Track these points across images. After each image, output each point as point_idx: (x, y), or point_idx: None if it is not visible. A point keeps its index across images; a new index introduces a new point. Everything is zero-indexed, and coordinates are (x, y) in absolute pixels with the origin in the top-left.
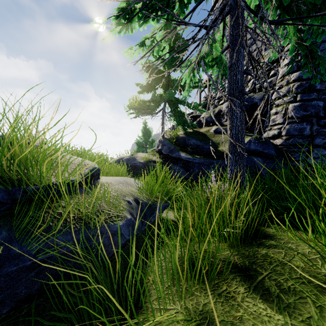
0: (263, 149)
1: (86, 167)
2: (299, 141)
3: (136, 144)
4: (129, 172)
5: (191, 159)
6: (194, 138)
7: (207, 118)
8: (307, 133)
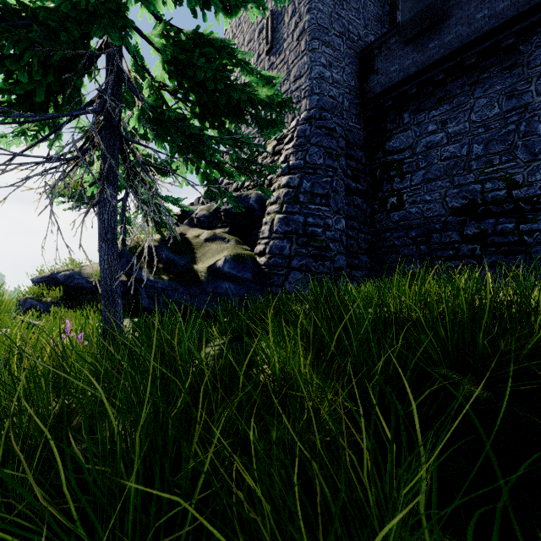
0: (238, 271)
1: None
2: (279, 262)
3: None
4: (67, 299)
5: (152, 281)
6: (168, 248)
7: (201, 217)
8: (286, 252)
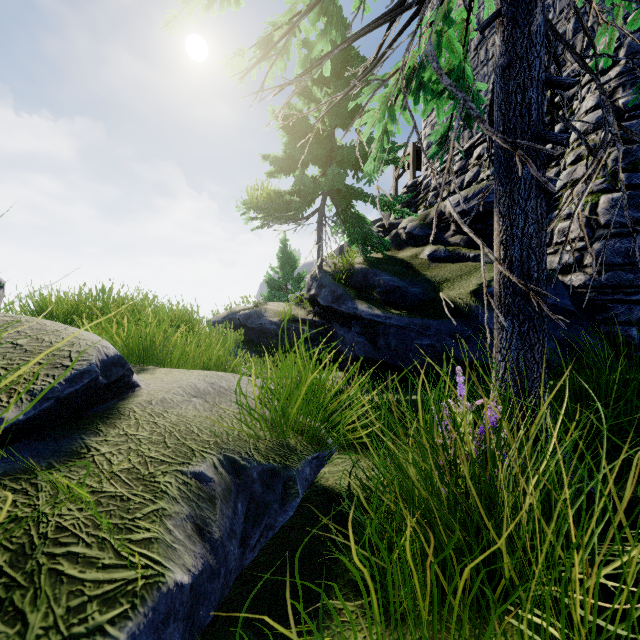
0: None
1: (68, 365)
2: (627, 279)
3: (266, 283)
4: (248, 344)
5: (380, 317)
6: (386, 271)
7: (413, 230)
8: None
